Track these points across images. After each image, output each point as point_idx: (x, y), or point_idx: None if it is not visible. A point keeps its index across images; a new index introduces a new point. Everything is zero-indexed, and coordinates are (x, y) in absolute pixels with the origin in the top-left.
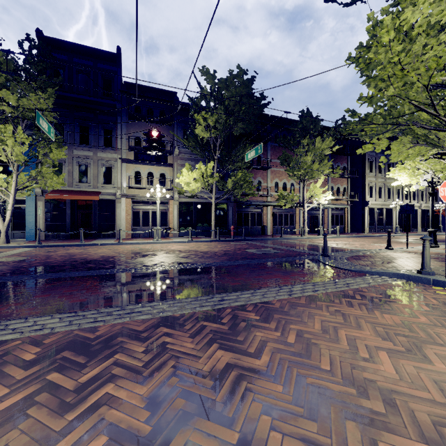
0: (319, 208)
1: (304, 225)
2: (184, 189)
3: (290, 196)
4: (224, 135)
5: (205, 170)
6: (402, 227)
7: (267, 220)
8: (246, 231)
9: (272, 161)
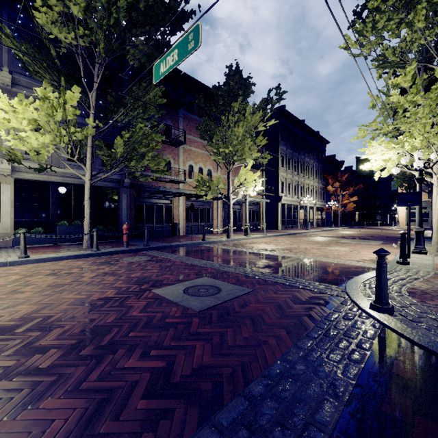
0: (246, 200)
1: (230, 222)
2: (8, 144)
3: (215, 181)
4: (106, 48)
5: (57, 102)
6: (304, 223)
7: (179, 215)
8: (149, 231)
9: (186, 136)
